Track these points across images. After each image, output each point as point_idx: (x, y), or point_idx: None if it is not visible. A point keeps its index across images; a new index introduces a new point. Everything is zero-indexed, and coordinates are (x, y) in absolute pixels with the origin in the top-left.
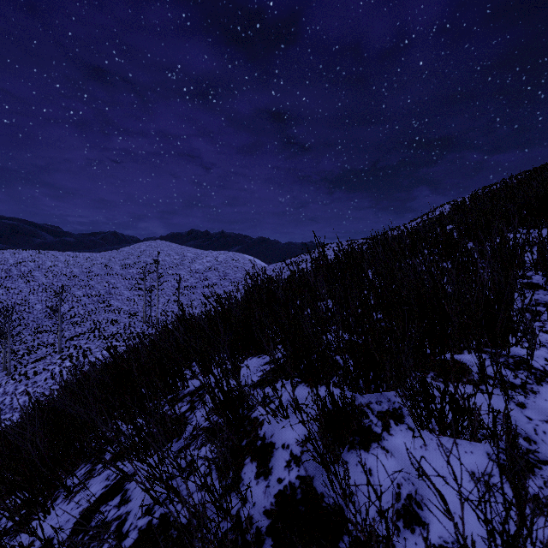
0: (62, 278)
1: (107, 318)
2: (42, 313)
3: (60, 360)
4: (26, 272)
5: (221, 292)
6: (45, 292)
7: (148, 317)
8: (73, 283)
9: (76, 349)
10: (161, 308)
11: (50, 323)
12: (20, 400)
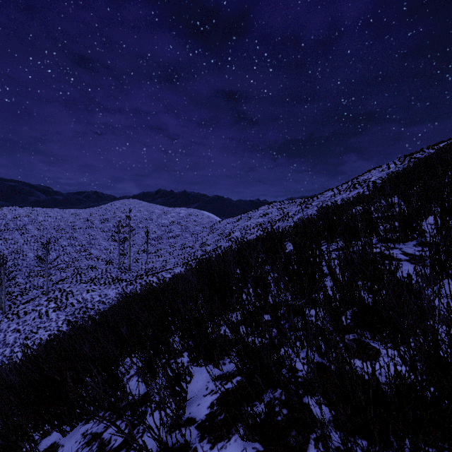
0: (51, 231)
1: (87, 264)
2: (34, 260)
3: (46, 302)
4: (21, 226)
5: (183, 242)
6: (37, 242)
7: (122, 264)
8: (60, 235)
9: (61, 292)
10: (133, 256)
11: (41, 268)
12: (11, 336)
